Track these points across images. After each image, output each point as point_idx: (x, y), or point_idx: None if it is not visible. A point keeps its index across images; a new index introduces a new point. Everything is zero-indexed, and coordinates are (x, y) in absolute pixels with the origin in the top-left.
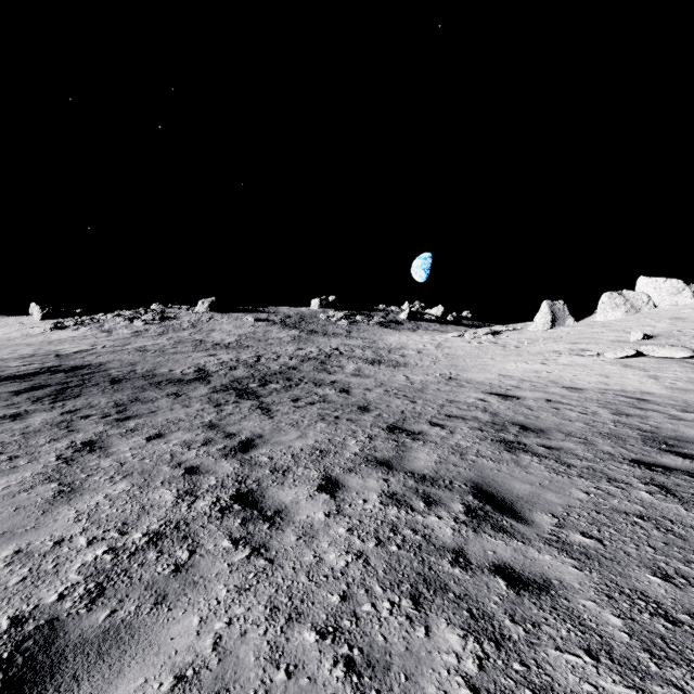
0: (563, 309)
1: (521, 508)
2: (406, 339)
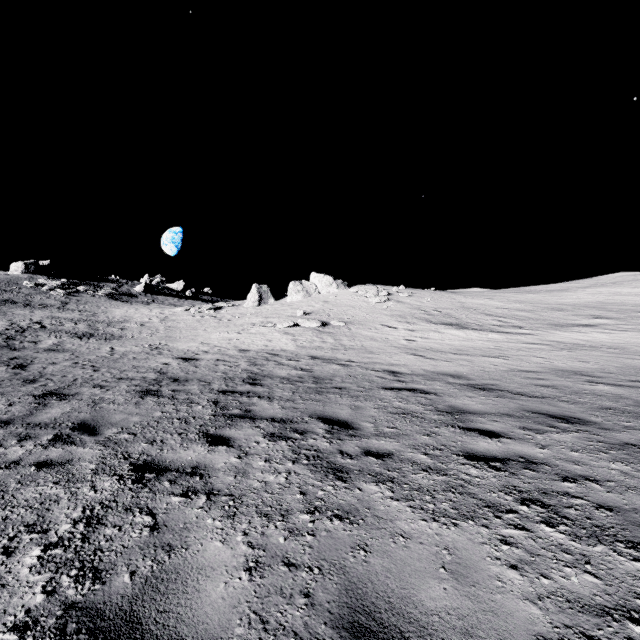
0: (267, 291)
1: (103, 428)
2: (133, 313)
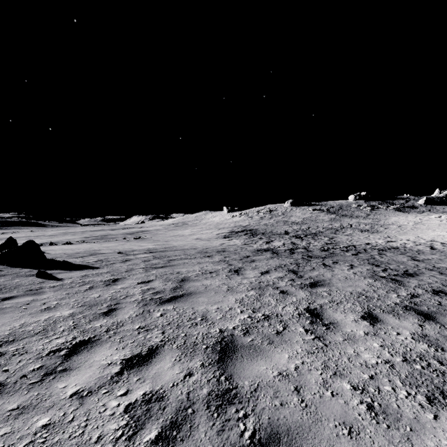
0: None
1: (330, 247)
2: (401, 219)
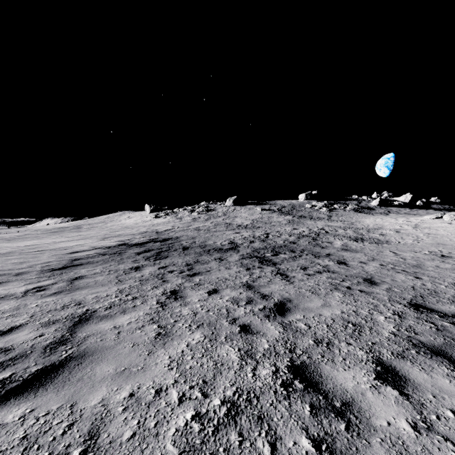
0: None
1: None
2: (381, 221)
